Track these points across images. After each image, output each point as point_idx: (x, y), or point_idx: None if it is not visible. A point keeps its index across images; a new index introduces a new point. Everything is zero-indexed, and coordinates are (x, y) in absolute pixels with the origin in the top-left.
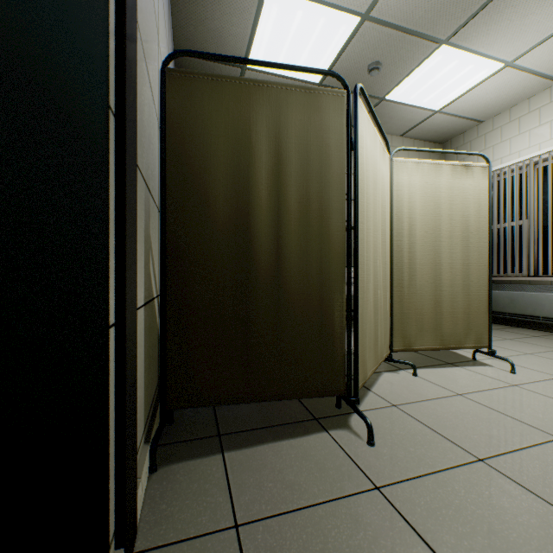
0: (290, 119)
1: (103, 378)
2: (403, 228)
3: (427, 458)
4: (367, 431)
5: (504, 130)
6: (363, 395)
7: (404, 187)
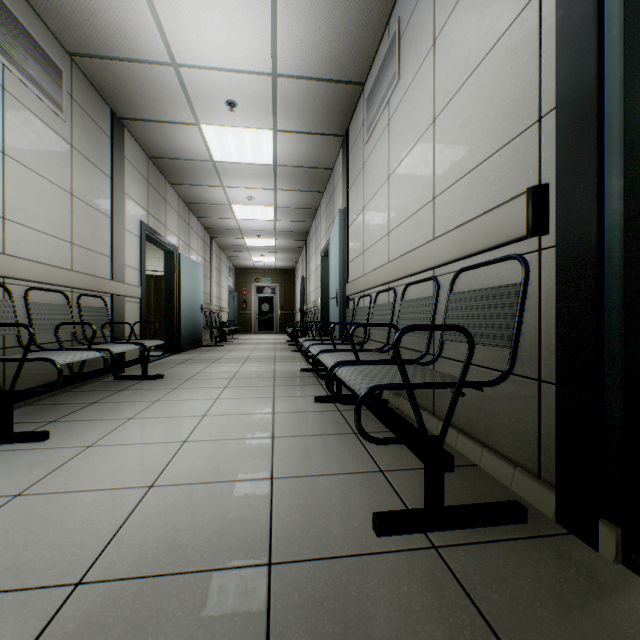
0: None
1: None
2: None
3: None
4: None
5: None
6: None
7: None
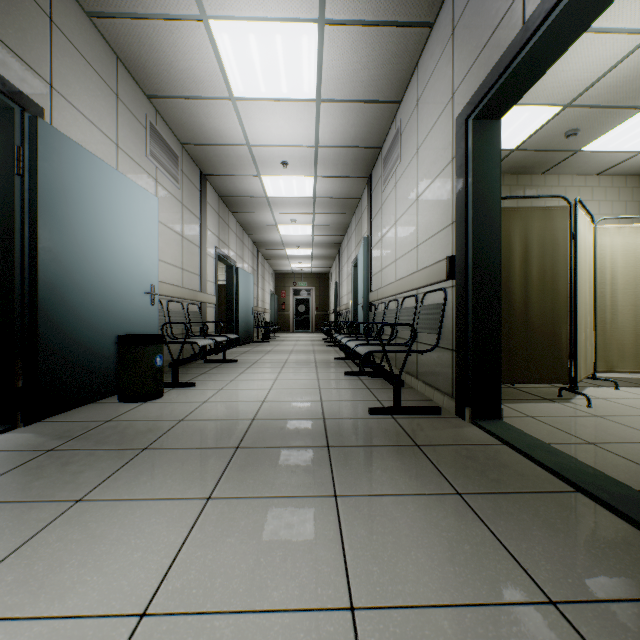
0: (533, 226)
1: (498, 346)
2: (606, 279)
3: (626, 412)
4: (586, 400)
5: None
6: (575, 394)
7: (606, 247)
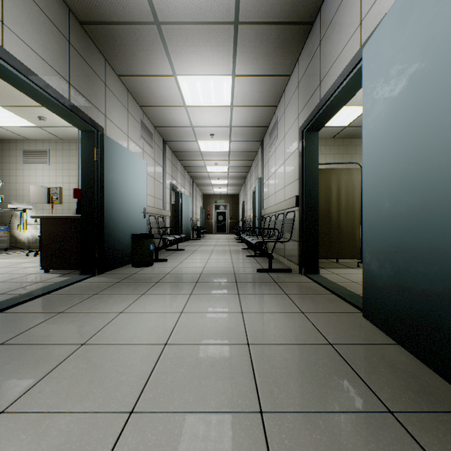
0: (342, 178)
1: (317, 239)
2: None
3: None
4: None
5: None
6: None
7: None
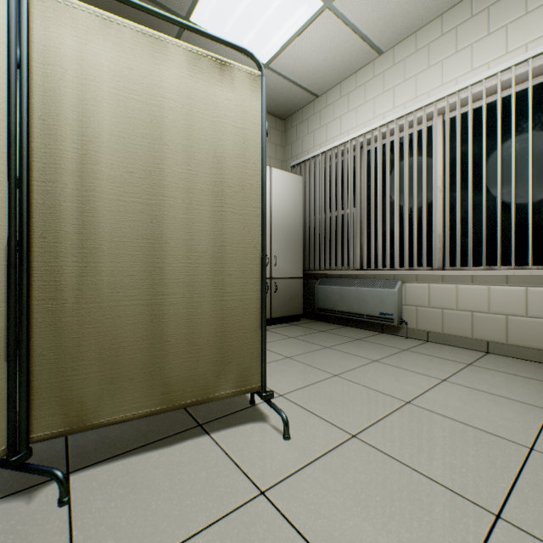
0: None
1: None
2: (63, 154)
3: None
4: None
5: (336, 106)
6: None
7: (68, 60)
